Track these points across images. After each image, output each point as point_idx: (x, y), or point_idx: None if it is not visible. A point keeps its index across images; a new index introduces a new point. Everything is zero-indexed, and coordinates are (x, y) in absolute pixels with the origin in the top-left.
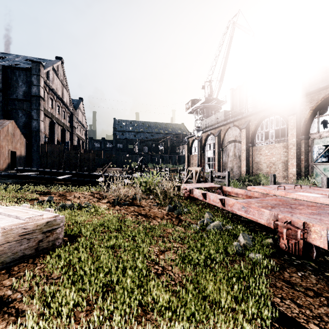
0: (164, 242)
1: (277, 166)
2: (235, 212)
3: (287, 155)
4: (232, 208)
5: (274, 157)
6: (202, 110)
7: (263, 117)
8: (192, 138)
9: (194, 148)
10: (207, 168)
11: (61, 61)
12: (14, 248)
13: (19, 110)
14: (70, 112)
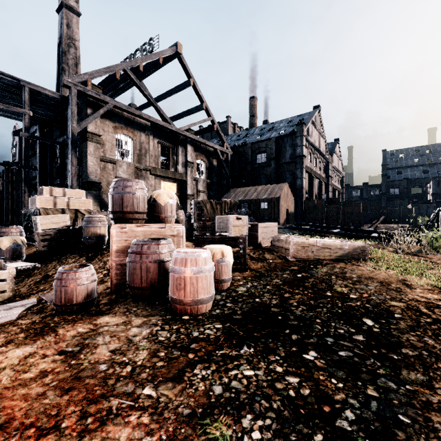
0: None
1: None
2: None
3: None
4: None
5: None
6: None
7: None
8: None
9: None
10: None
11: (318, 109)
12: (351, 252)
13: (286, 172)
14: (326, 161)
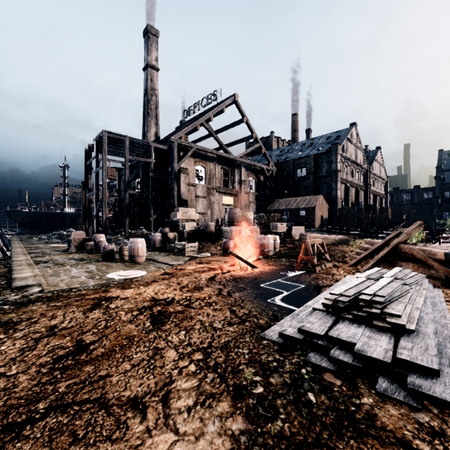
0: None
1: None
2: None
3: None
4: None
5: None
6: None
7: None
8: None
9: None
10: None
11: (355, 126)
12: (340, 241)
13: (323, 184)
14: (364, 170)
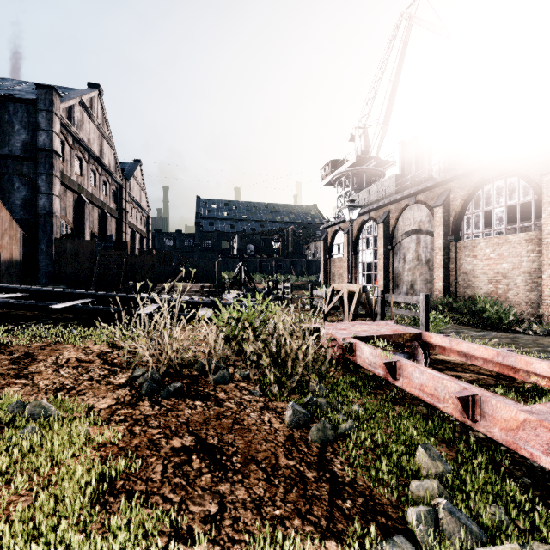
0: None
1: (513, 280)
2: (531, 454)
3: (537, 258)
4: (513, 438)
5: (505, 261)
6: (351, 179)
7: (480, 183)
8: (332, 228)
9: (337, 247)
10: (363, 283)
11: (99, 91)
12: None
13: (14, 176)
14: (117, 184)
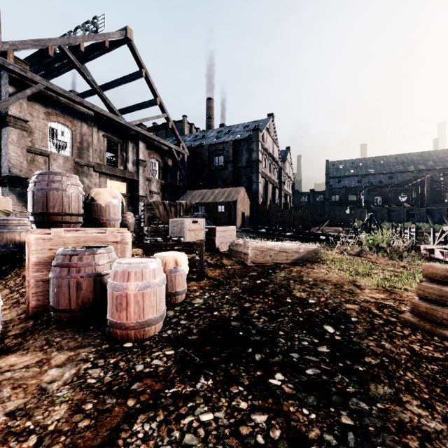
0: (383, 271)
1: None
2: None
3: None
4: None
5: None
6: None
7: None
8: None
9: None
10: None
11: (272, 117)
12: (306, 255)
13: (243, 176)
14: (279, 167)
